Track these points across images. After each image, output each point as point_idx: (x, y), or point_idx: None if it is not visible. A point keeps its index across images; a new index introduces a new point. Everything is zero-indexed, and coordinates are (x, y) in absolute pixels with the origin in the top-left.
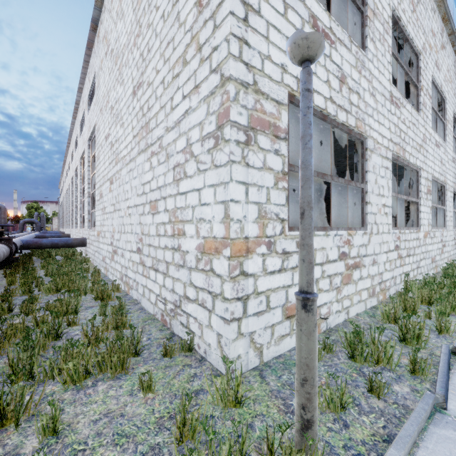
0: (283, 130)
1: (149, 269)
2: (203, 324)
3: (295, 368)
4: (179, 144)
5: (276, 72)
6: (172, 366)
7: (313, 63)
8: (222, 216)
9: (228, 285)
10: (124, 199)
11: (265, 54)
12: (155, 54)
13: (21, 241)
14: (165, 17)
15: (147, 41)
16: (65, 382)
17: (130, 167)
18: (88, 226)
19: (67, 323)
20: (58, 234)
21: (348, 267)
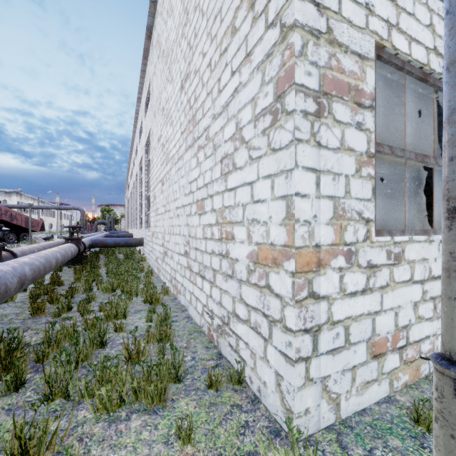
0: (368, 95)
1: (195, 275)
2: (256, 354)
3: (392, 437)
4: (228, 131)
5: (359, 14)
6: (218, 404)
7: None
8: (283, 217)
9: (291, 311)
10: (173, 199)
11: None
12: (202, 36)
13: (90, 240)
14: None
15: (194, 26)
16: (98, 408)
17: (178, 165)
18: (145, 226)
19: (114, 328)
20: (122, 234)
21: None
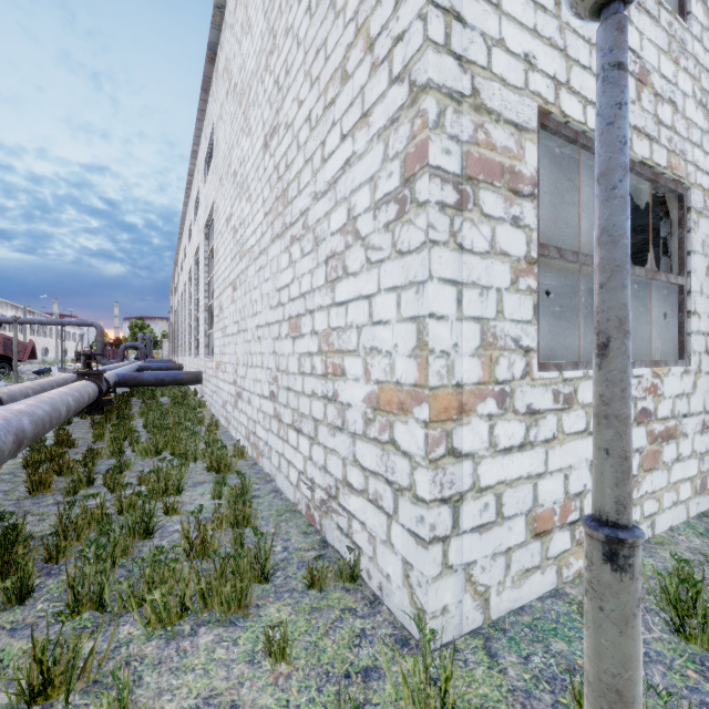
0: (527, 180)
1: (287, 428)
2: (376, 537)
3: (556, 640)
4: (336, 220)
5: (515, 69)
6: (323, 609)
7: (627, 7)
8: (413, 345)
9: (424, 474)
10: (251, 313)
11: (494, 37)
12: (297, 75)
13: (116, 375)
14: (312, 9)
15: (285, 57)
16: (149, 621)
17: (259, 263)
18: (205, 353)
19: (164, 509)
20: (166, 365)
21: (652, 438)
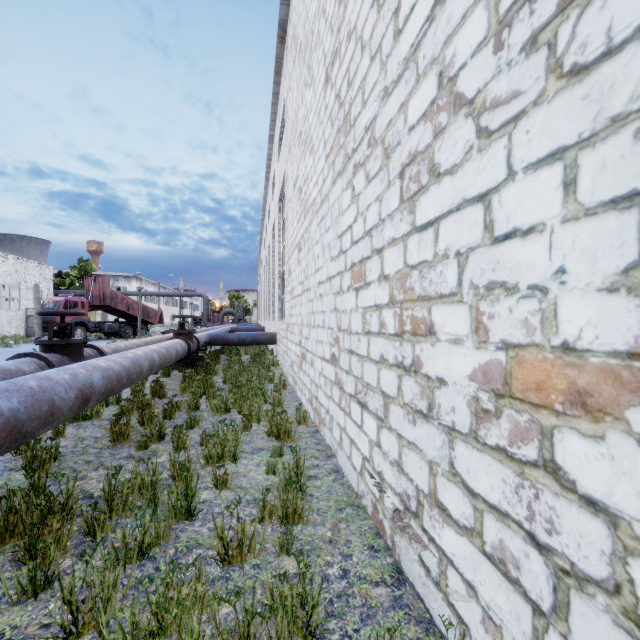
0: None
1: (349, 399)
2: (503, 630)
3: None
4: (417, 104)
5: None
6: None
7: None
8: (623, 262)
9: None
10: (313, 270)
11: None
12: None
13: (208, 335)
14: None
15: None
16: None
17: (321, 213)
18: (278, 317)
19: (214, 482)
20: (252, 328)
21: None
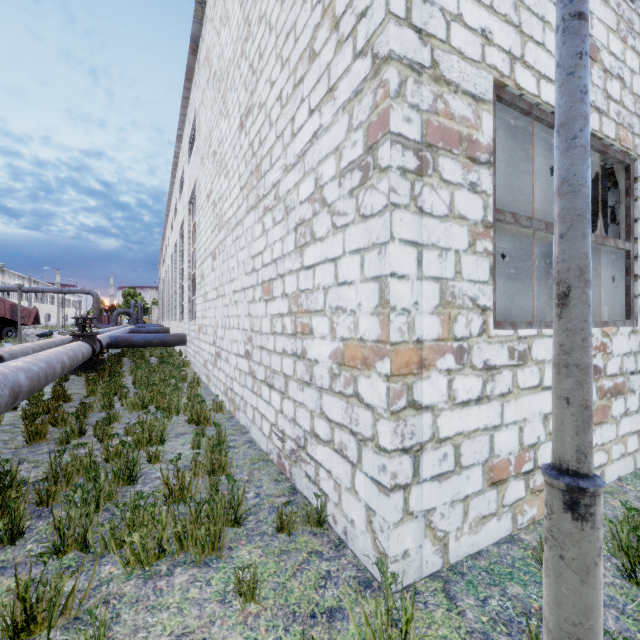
0: (484, 148)
1: (260, 384)
2: (341, 484)
3: (512, 584)
4: (304, 190)
5: (473, 44)
6: (291, 552)
7: None
8: (375, 304)
9: (386, 425)
10: (229, 280)
11: (452, 12)
12: (269, 58)
13: (108, 337)
14: None
15: (259, 43)
16: (128, 562)
17: (236, 233)
18: (188, 318)
19: (147, 458)
20: (155, 329)
21: (602, 393)
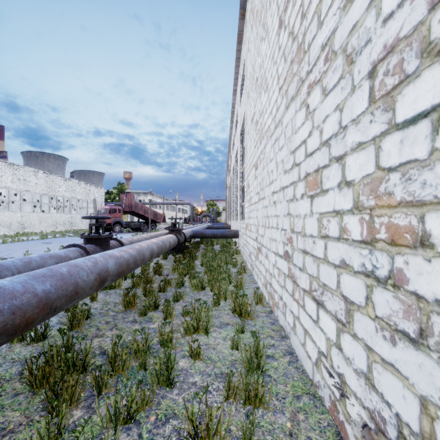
0: None
1: (303, 293)
2: None
3: None
4: None
5: None
6: None
7: None
8: None
9: None
10: (268, 183)
11: None
12: None
13: (192, 231)
14: None
15: None
16: None
17: (274, 136)
18: (240, 218)
19: (190, 352)
20: (221, 225)
21: None
